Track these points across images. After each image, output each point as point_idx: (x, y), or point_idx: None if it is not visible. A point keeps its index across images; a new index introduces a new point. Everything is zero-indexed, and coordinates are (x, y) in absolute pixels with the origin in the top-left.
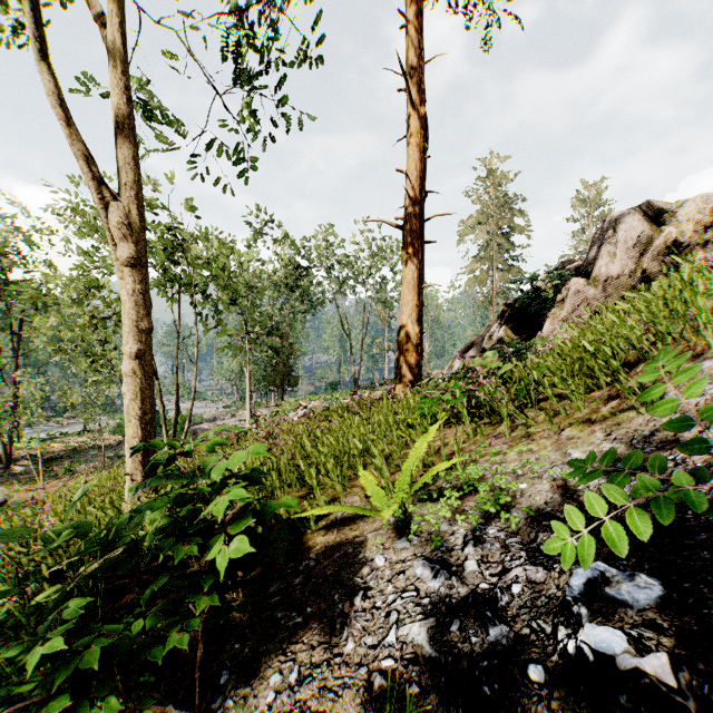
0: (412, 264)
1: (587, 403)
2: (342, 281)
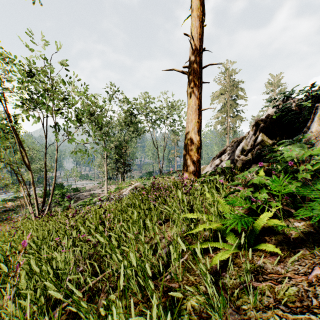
0: (194, 95)
1: None
2: (154, 121)
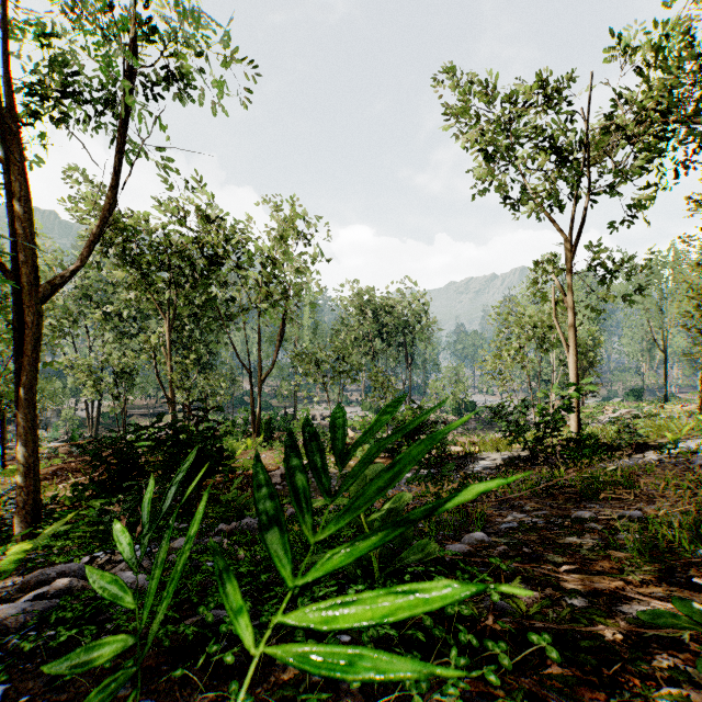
0: None
1: None
2: None
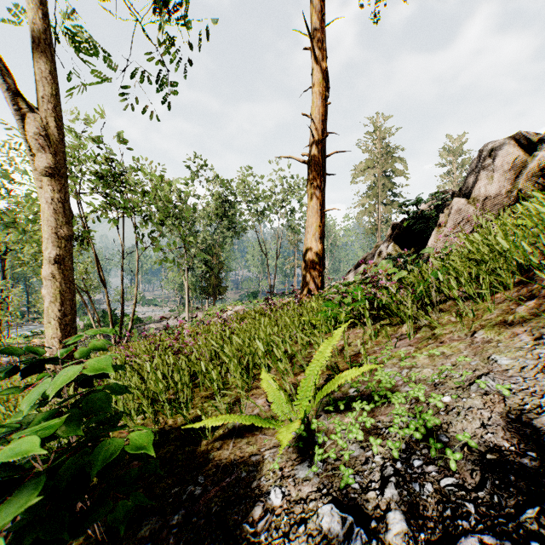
0: (316, 192)
1: (495, 304)
2: (261, 212)
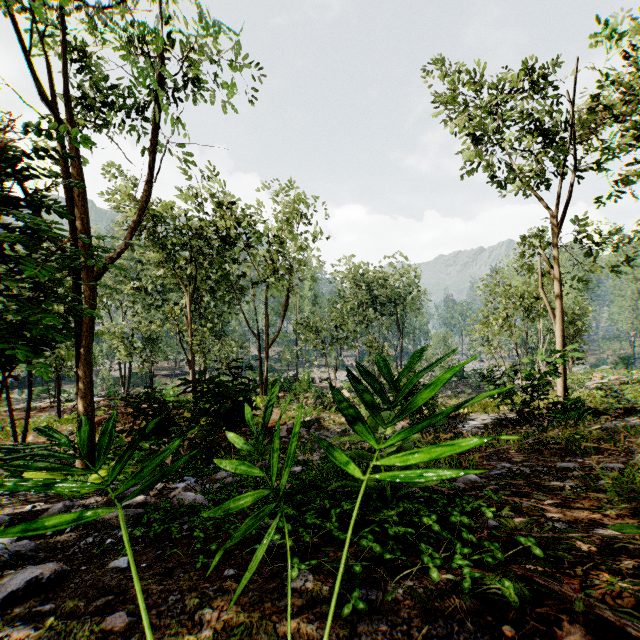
0: None
1: None
2: None
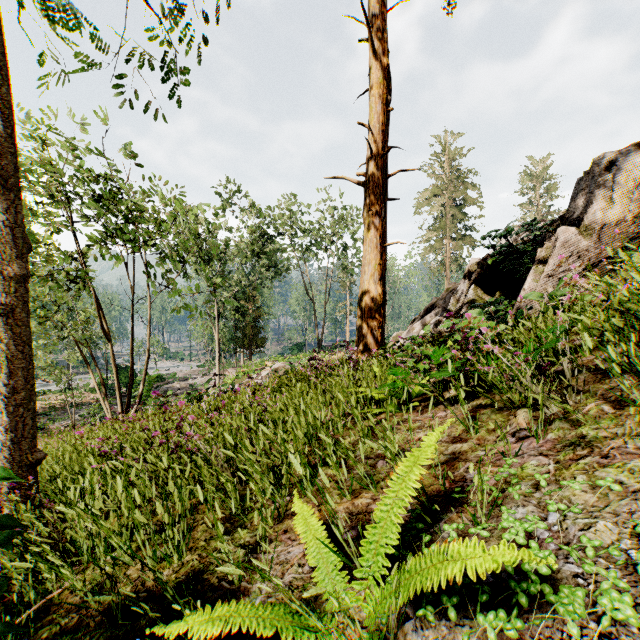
0: (375, 221)
1: None
2: (306, 248)
